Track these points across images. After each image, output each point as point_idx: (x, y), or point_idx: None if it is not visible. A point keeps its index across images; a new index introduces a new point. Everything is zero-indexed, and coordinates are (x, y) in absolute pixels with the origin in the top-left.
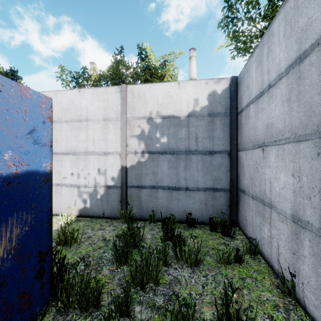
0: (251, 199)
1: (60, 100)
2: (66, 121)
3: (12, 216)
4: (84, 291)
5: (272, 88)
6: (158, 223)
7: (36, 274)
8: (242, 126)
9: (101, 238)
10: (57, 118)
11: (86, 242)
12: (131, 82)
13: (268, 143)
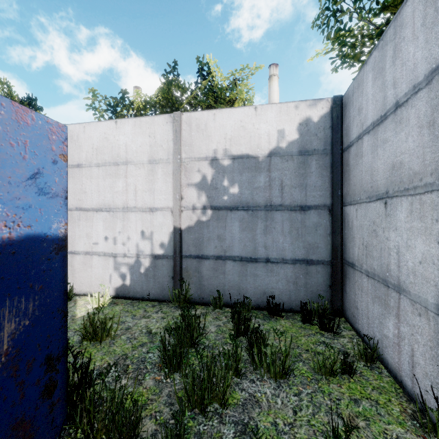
0: (364, 277)
1: (90, 136)
2: (98, 165)
3: (2, 304)
4: (115, 416)
5: (402, 108)
6: (225, 309)
7: (43, 390)
8: (350, 169)
9: (145, 330)
10: (86, 160)
11: (123, 335)
12: (188, 110)
13: (394, 192)
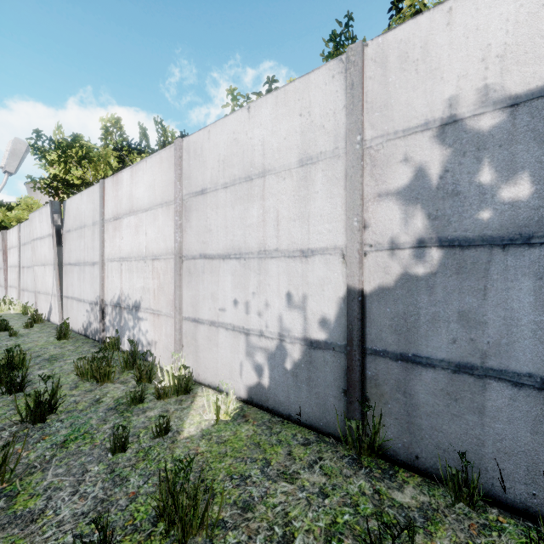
0: None
1: (216, 143)
2: (225, 186)
3: None
4: None
5: None
6: (488, 512)
7: None
8: None
9: (279, 529)
10: (211, 181)
11: (232, 529)
12: None
13: None
